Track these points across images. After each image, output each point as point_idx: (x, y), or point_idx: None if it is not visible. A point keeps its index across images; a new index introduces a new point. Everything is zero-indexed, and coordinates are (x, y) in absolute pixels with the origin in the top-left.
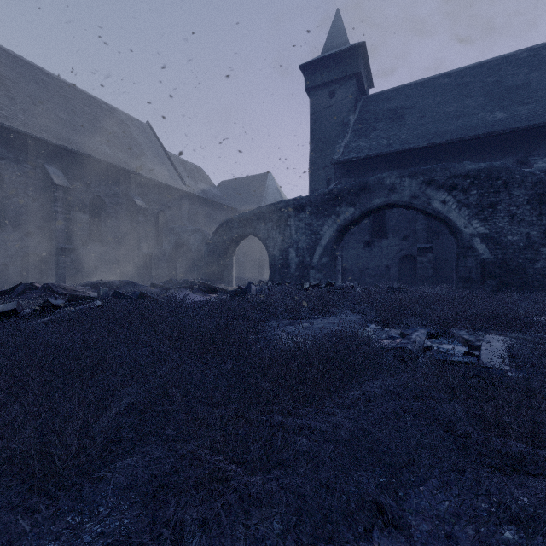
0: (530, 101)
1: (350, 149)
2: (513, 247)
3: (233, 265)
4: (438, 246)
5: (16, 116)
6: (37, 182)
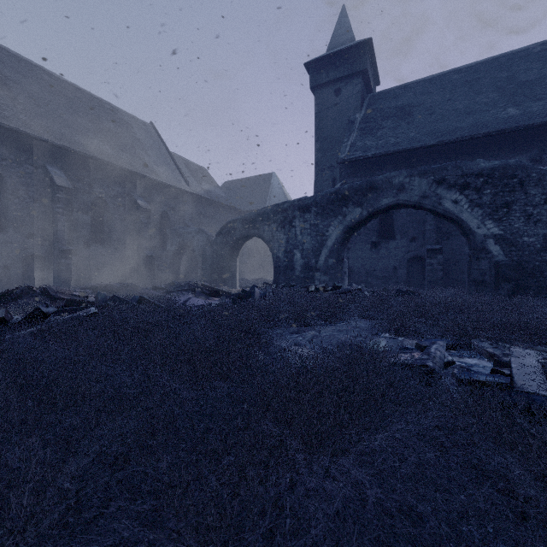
0: (544, 96)
1: (356, 148)
2: (529, 249)
3: (237, 267)
4: (448, 248)
5: (18, 116)
6: (39, 183)
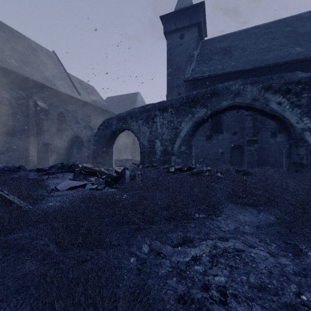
0: None
1: (196, 72)
2: None
3: (113, 152)
4: (258, 139)
5: None
6: None
